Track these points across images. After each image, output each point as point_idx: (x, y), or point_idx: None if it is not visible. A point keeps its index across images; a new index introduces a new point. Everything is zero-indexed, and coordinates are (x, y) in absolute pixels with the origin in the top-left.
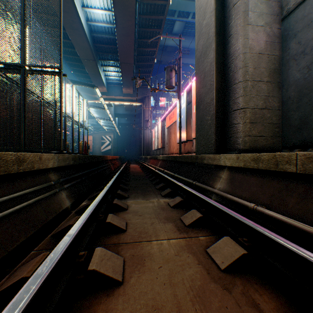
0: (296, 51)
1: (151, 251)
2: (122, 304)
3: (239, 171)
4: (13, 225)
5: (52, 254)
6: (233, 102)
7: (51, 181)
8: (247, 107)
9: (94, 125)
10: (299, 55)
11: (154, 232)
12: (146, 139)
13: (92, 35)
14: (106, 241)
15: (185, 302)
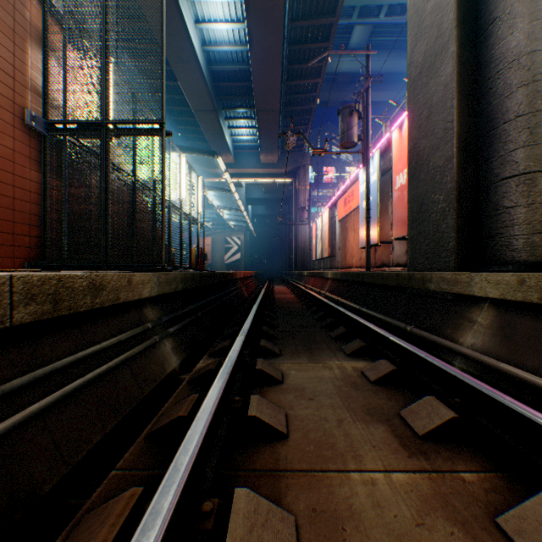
0: None
1: (354, 504)
2: None
3: (526, 312)
4: (81, 410)
5: (146, 523)
6: (501, 161)
7: (146, 322)
8: (539, 169)
9: (213, 220)
10: None
11: (349, 445)
12: (301, 241)
13: (210, 69)
14: (251, 460)
15: None
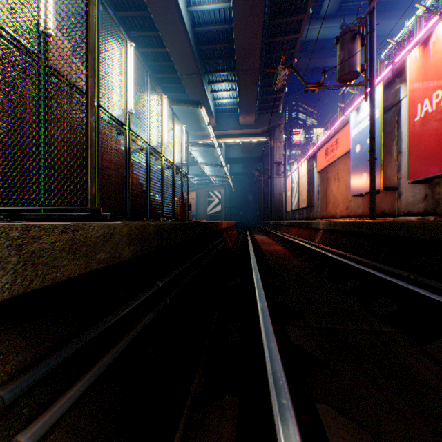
0: None
1: None
2: None
3: None
4: None
5: None
6: None
7: None
8: None
9: (197, 177)
10: None
11: None
12: (276, 193)
13: (194, 31)
14: None
15: None
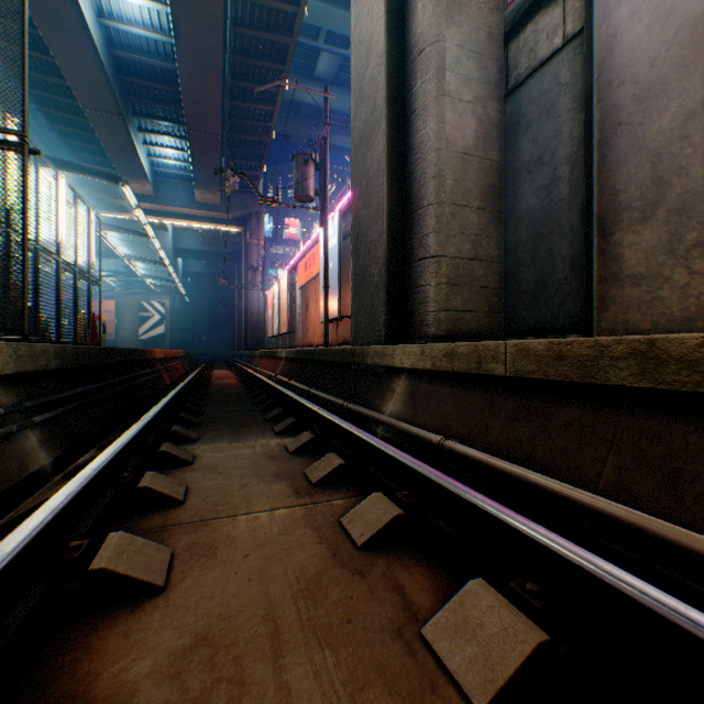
0: (530, 155)
1: (234, 533)
2: (160, 620)
3: (426, 378)
4: None
5: (6, 542)
6: (419, 243)
7: None
8: (444, 254)
9: (119, 275)
10: (535, 165)
11: (246, 499)
12: (254, 311)
13: (113, 52)
14: (138, 524)
15: (281, 601)
